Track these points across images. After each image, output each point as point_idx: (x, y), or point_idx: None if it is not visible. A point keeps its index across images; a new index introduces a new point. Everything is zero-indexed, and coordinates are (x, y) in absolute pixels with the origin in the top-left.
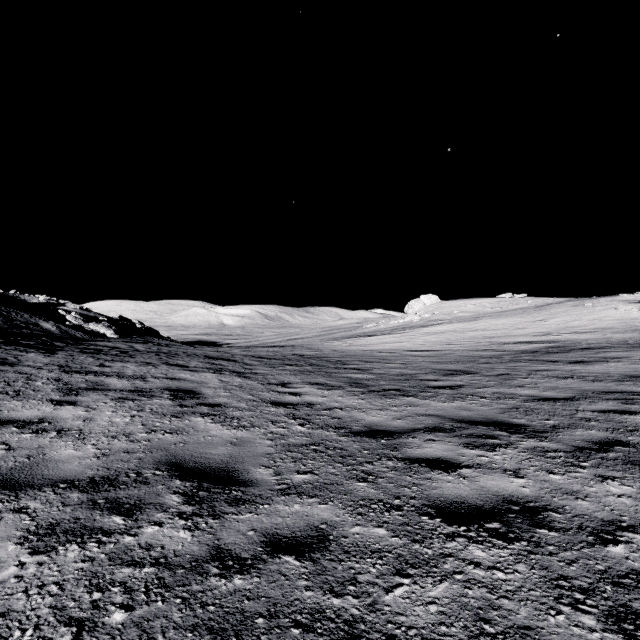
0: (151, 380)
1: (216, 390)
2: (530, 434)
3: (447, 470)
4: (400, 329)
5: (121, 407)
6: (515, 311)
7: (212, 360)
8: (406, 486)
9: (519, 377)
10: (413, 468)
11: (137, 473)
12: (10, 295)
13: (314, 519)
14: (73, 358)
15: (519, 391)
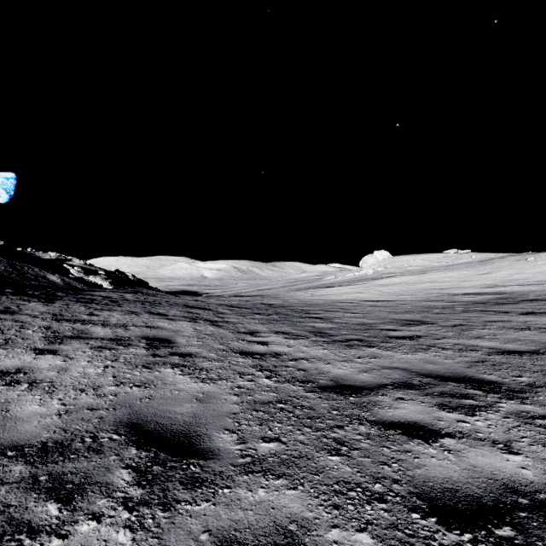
0: (131, 328)
1: (189, 339)
2: (507, 394)
3: (427, 439)
4: (356, 281)
5: (97, 357)
6: (461, 265)
7: (190, 309)
8: (385, 462)
9: (476, 328)
10: (389, 436)
11: (93, 437)
12: (27, 252)
13: (281, 514)
14: (67, 307)
15: (480, 343)
